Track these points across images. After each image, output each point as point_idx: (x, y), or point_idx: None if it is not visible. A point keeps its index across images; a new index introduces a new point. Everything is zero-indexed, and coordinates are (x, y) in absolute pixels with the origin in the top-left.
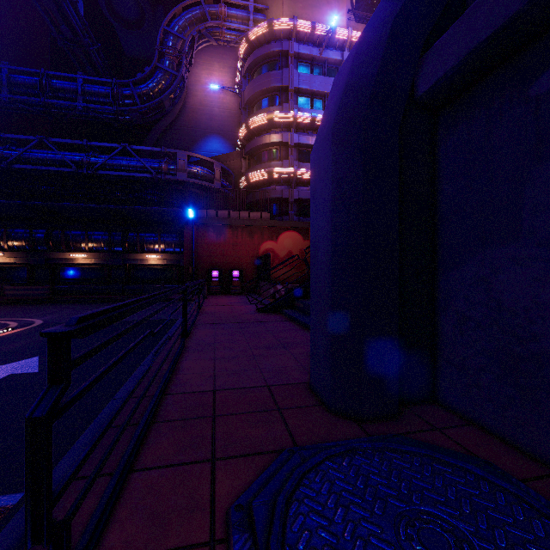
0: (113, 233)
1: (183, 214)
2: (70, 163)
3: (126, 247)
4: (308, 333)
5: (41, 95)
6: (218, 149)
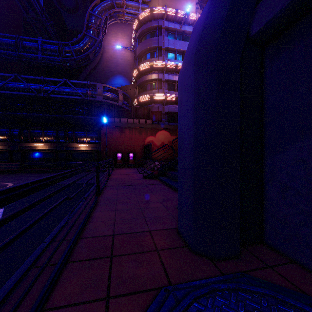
0: (59, 131)
1: (100, 120)
2: (33, 90)
3: (67, 140)
4: (174, 192)
5: (16, 50)
6: (121, 83)
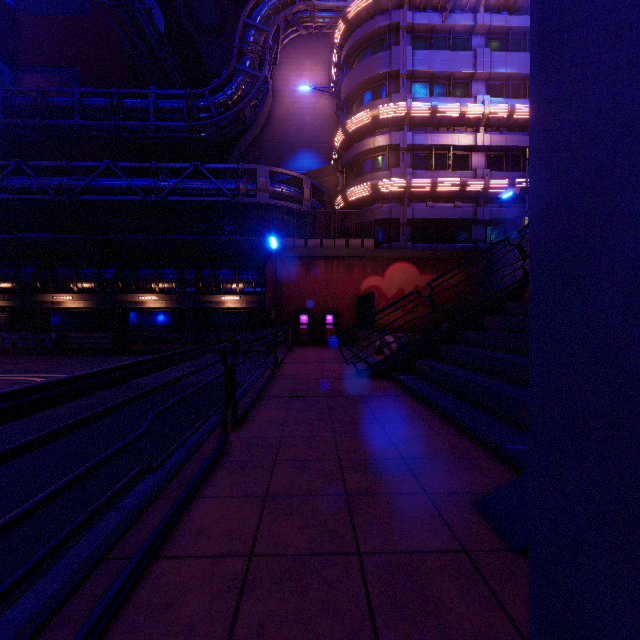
0: (186, 271)
1: (263, 244)
2: (138, 190)
3: (200, 288)
4: (447, 427)
5: (112, 118)
6: (309, 165)
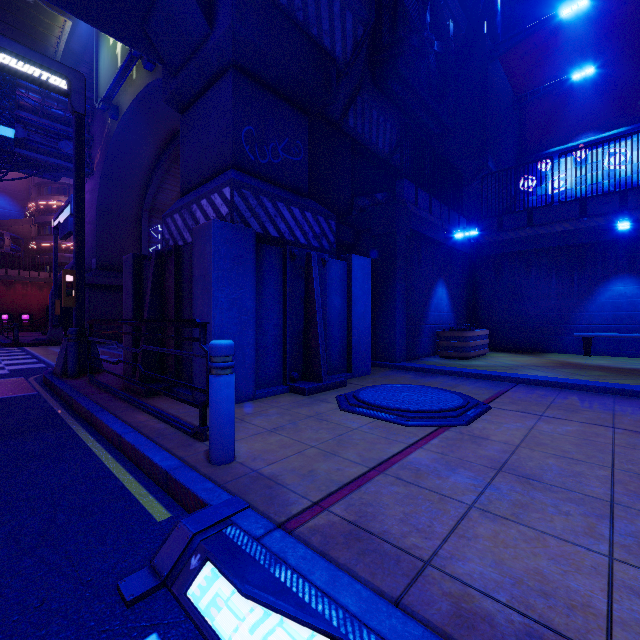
0: None
1: None
2: None
3: None
4: None
5: None
6: (4, 205)
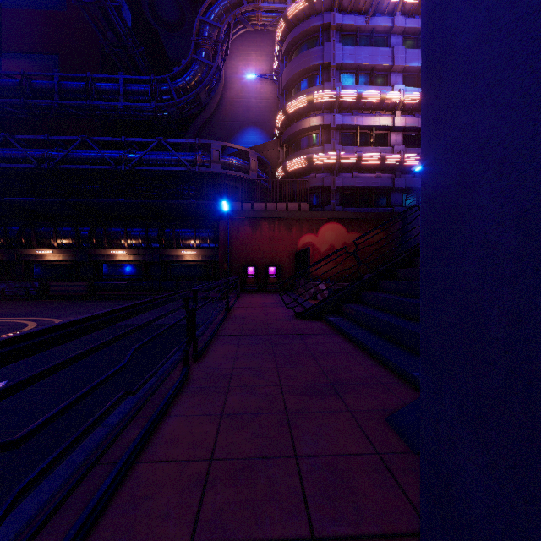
0: (151, 229)
1: (216, 207)
2: (110, 161)
3: (163, 244)
4: (368, 359)
5: (87, 98)
6: (255, 141)
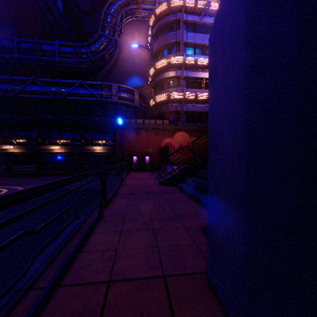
0: (75, 134)
1: (115, 121)
2: (50, 93)
3: (82, 142)
4: (196, 204)
5: (35, 54)
6: (137, 83)
